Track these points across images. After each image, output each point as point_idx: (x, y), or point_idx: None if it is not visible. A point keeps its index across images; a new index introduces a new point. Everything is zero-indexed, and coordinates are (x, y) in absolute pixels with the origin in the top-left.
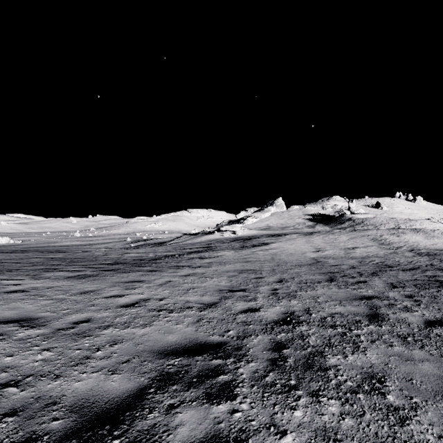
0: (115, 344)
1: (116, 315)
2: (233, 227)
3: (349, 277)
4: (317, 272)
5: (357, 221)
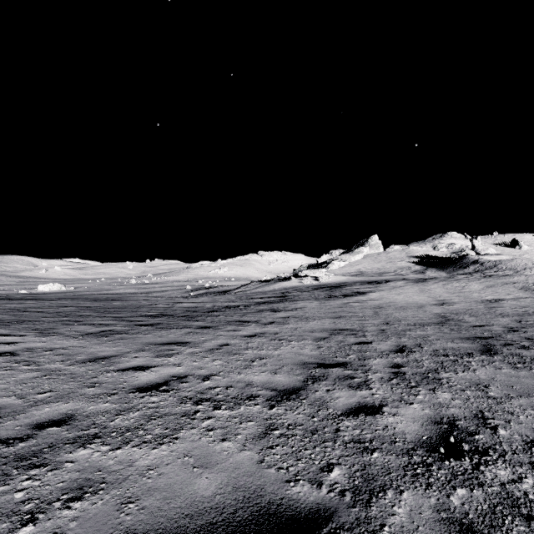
0: (77, 498)
1: (120, 409)
2: (315, 272)
3: (518, 348)
4: (455, 336)
5: (487, 265)
